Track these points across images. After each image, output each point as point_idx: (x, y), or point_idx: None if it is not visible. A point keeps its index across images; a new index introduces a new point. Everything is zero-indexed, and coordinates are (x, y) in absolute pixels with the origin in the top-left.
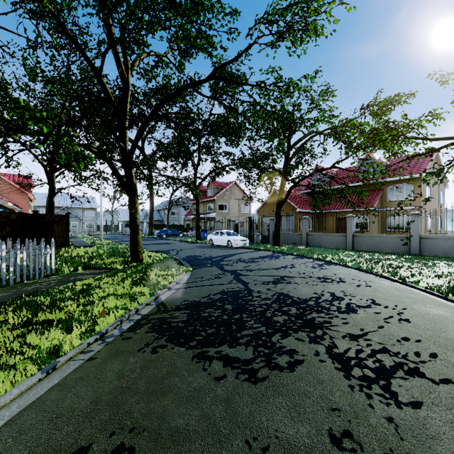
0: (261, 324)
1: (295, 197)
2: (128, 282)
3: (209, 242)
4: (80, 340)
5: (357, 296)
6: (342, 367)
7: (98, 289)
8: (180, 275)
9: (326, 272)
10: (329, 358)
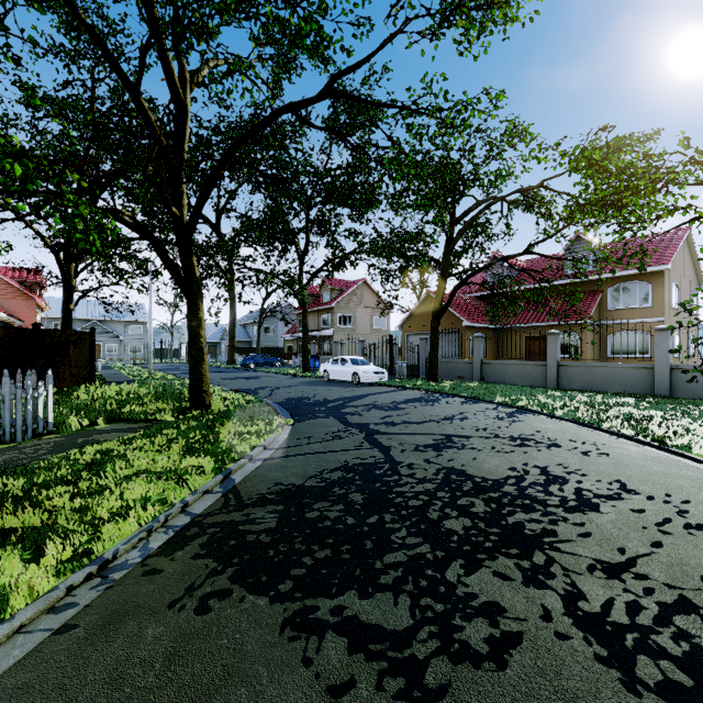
0: (421, 537)
1: (461, 303)
2: (178, 448)
3: (323, 375)
4: (56, 577)
5: (591, 475)
6: (611, 654)
7: (122, 462)
8: (272, 433)
9: (523, 428)
10: (576, 628)
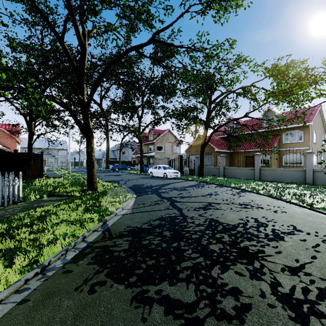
0: (198, 254)
1: (214, 140)
2: (81, 209)
3: (150, 174)
4: (20, 274)
5: (278, 222)
6: (297, 315)
7: (54, 216)
8: (126, 202)
9: (245, 199)
10: (278, 301)
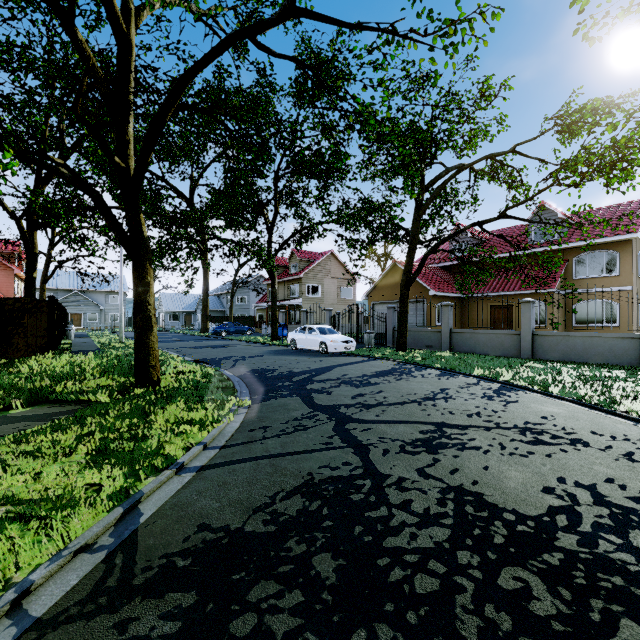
0: None
1: (426, 273)
2: (83, 452)
3: (291, 344)
4: None
5: None
6: None
7: None
8: (220, 422)
9: (523, 412)
10: None
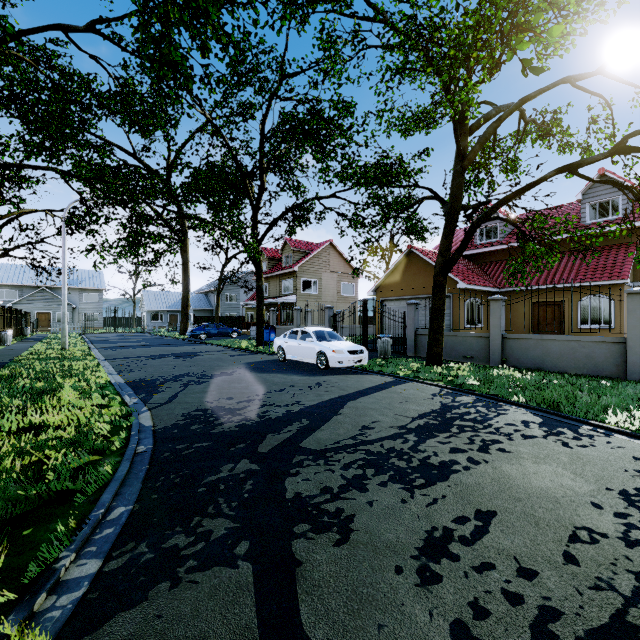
0: None
1: None
2: None
3: (278, 353)
4: None
5: None
6: None
7: None
8: None
9: None
10: None
